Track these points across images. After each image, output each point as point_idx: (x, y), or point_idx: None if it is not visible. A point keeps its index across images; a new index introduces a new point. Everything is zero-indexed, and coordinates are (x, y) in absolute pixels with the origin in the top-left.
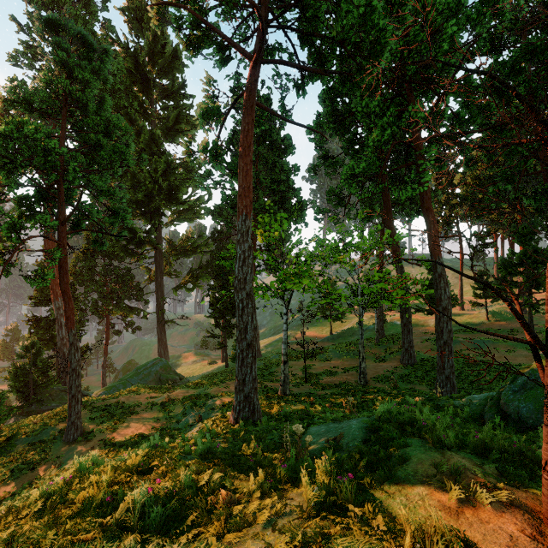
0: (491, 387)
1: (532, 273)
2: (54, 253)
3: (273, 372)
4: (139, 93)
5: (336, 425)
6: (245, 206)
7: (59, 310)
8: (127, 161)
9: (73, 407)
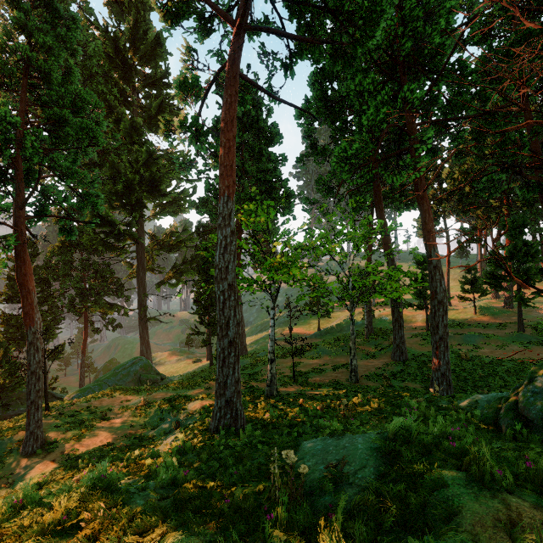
0: (487, 384)
1: (521, 267)
2: (7, 240)
3: (260, 371)
4: (119, 80)
5: (336, 441)
6: (227, 187)
7: None
8: (96, 140)
9: (32, 414)
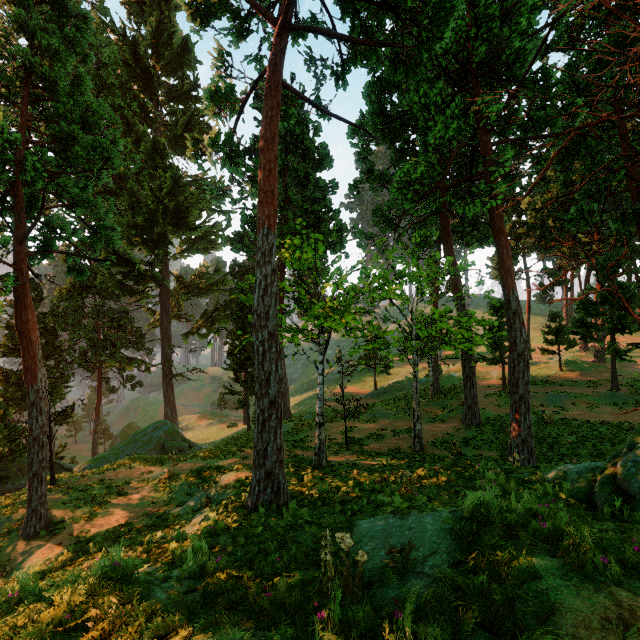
0: (576, 452)
1: (615, 314)
2: (4, 280)
3: (306, 437)
4: (139, 93)
5: (399, 521)
6: (267, 216)
7: None
8: (112, 161)
9: (34, 489)
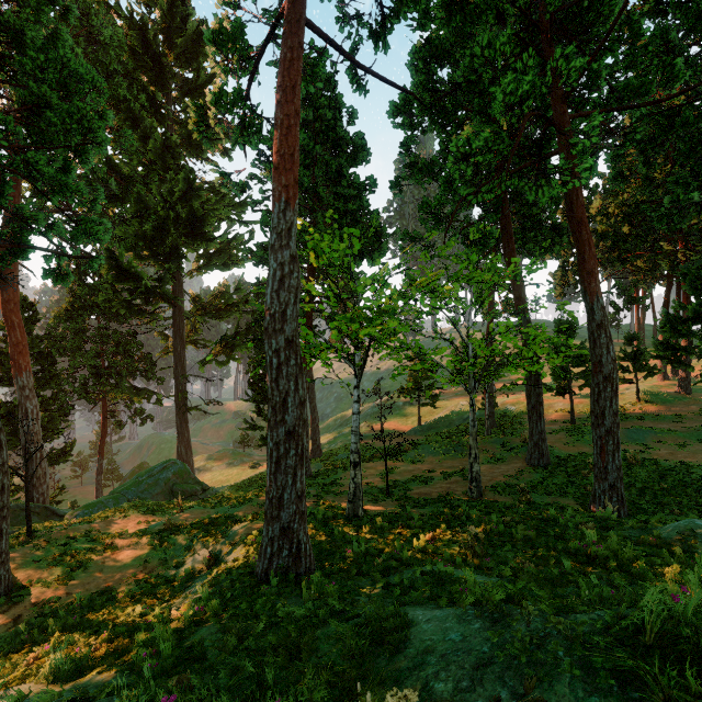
0: (676, 500)
1: None
2: None
3: (338, 480)
4: (149, 86)
5: (491, 627)
6: (285, 187)
7: (23, 390)
8: (95, 134)
9: None
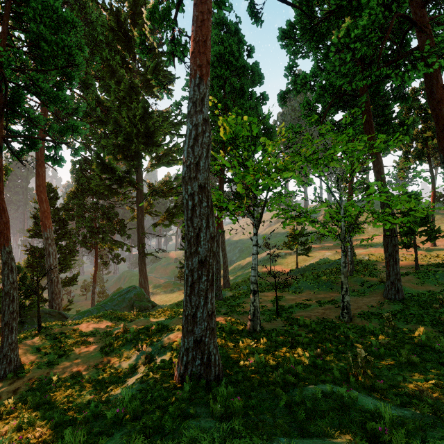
0: None
1: None
2: None
3: (241, 303)
4: (122, 52)
5: None
6: (199, 66)
7: (47, 240)
8: (74, 59)
9: (5, 336)
